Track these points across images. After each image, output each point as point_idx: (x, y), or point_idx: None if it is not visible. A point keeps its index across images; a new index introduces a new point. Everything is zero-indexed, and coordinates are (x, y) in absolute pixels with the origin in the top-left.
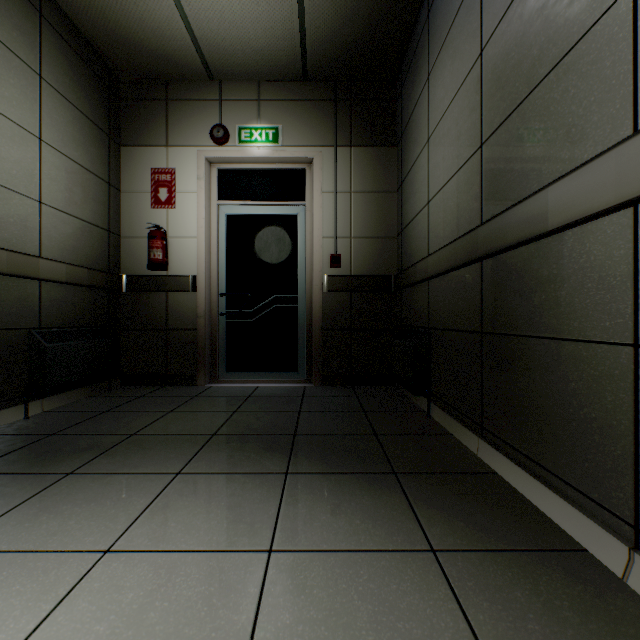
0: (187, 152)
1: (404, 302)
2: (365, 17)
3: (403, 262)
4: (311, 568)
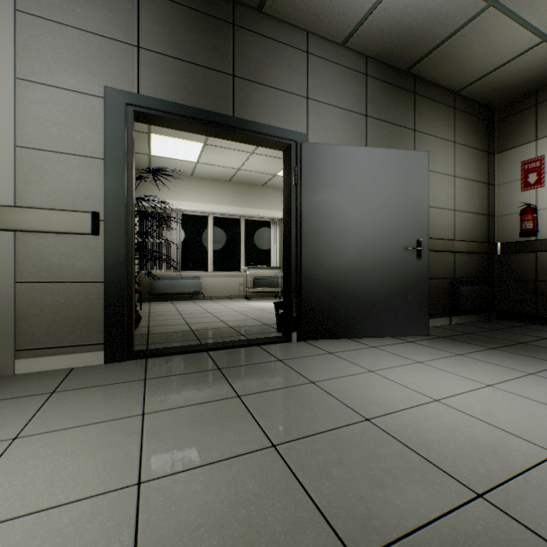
0: None
1: None
2: None
3: None
4: None
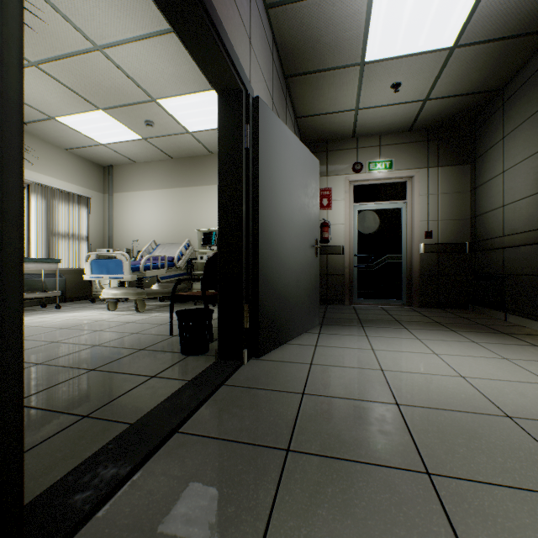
0: (338, 178)
1: (478, 259)
2: (459, 104)
3: (477, 235)
4: (493, 345)
